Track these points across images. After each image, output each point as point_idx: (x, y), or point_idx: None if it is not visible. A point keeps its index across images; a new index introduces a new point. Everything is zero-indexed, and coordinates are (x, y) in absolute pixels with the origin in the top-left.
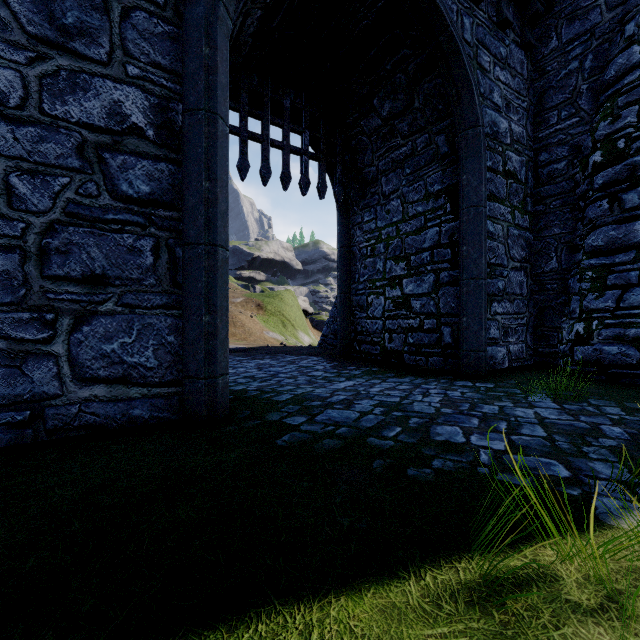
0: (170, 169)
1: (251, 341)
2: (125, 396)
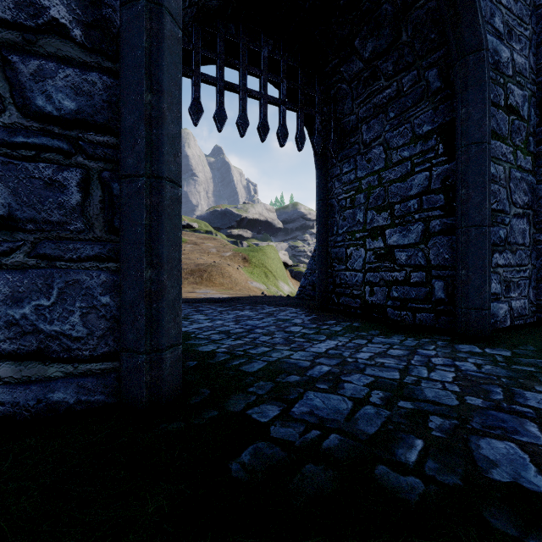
0: (104, 81)
1: (237, 290)
2: (41, 376)
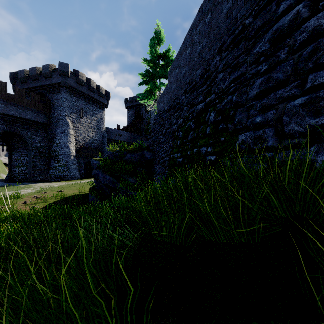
0: None
1: None
2: None
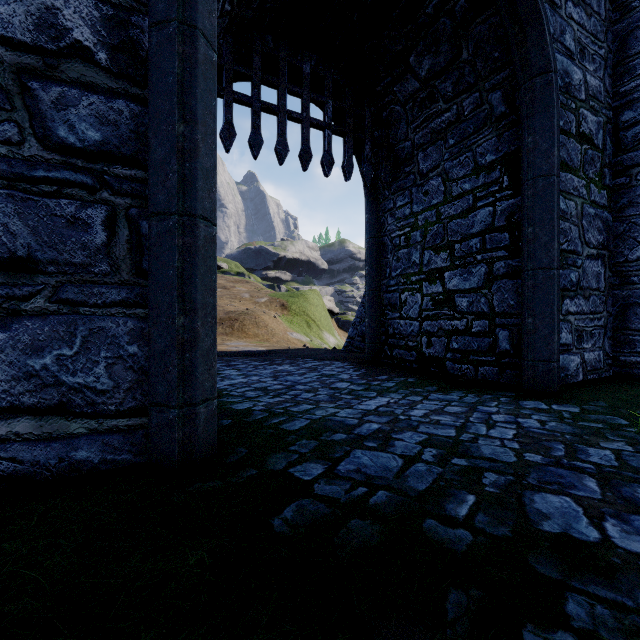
0: (132, 109)
1: (274, 342)
2: (63, 432)
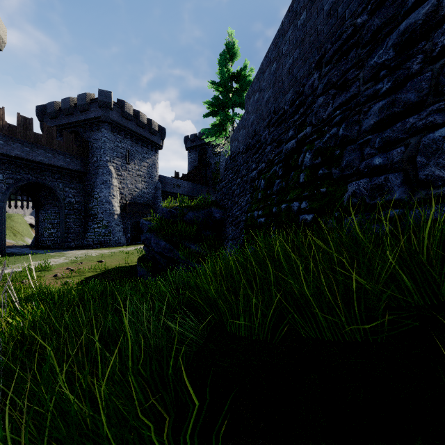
0: None
1: None
2: None
